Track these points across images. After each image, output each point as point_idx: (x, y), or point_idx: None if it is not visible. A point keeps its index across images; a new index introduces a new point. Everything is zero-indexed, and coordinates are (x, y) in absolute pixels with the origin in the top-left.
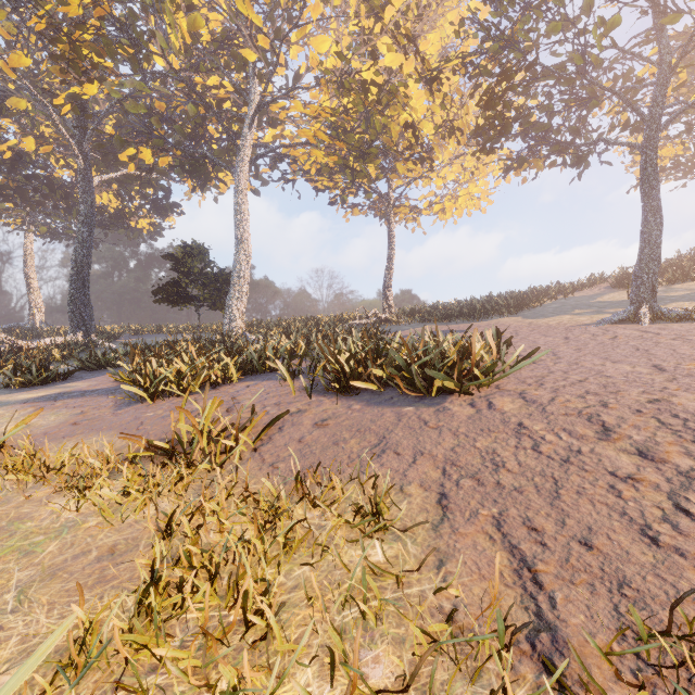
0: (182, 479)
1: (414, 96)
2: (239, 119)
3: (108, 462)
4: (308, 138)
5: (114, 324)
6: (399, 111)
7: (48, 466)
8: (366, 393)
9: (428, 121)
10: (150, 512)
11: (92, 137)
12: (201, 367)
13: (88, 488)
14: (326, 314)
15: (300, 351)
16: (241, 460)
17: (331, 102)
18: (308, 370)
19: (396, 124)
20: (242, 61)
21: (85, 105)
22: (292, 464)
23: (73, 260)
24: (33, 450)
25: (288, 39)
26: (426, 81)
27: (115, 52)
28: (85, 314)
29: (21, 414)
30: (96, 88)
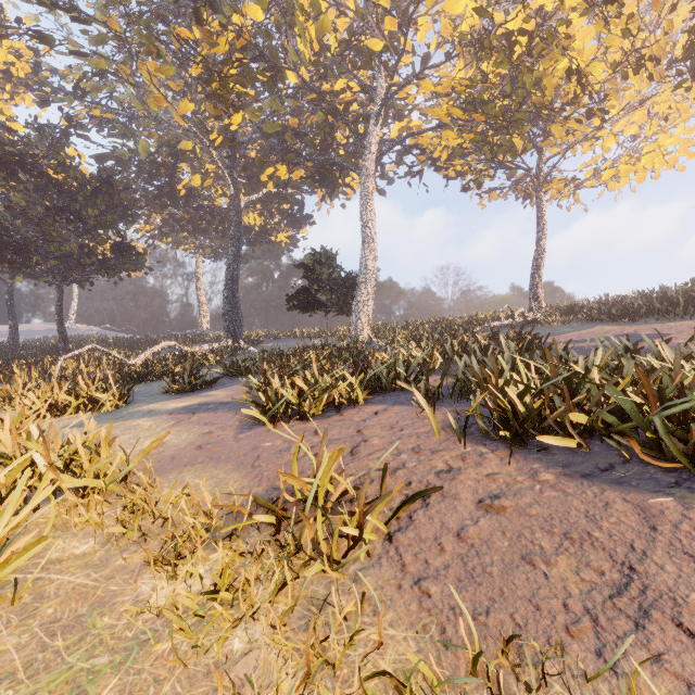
0: (286, 584)
1: (577, 35)
2: (365, 119)
3: (212, 517)
4: (440, 117)
5: (259, 329)
6: (556, 59)
7: (154, 514)
8: (556, 448)
9: (599, 61)
10: (238, 643)
11: (242, 165)
12: (323, 387)
13: (182, 561)
14: (457, 315)
15: (433, 362)
16: (369, 557)
17: (466, 72)
18: (450, 394)
19: (551, 77)
20: (368, 56)
21: (234, 137)
22: (462, 625)
23: (226, 275)
24: (149, 485)
25: (415, 22)
26: (603, 2)
27: (255, 79)
28: (234, 322)
29: (163, 427)
30: (240, 117)
